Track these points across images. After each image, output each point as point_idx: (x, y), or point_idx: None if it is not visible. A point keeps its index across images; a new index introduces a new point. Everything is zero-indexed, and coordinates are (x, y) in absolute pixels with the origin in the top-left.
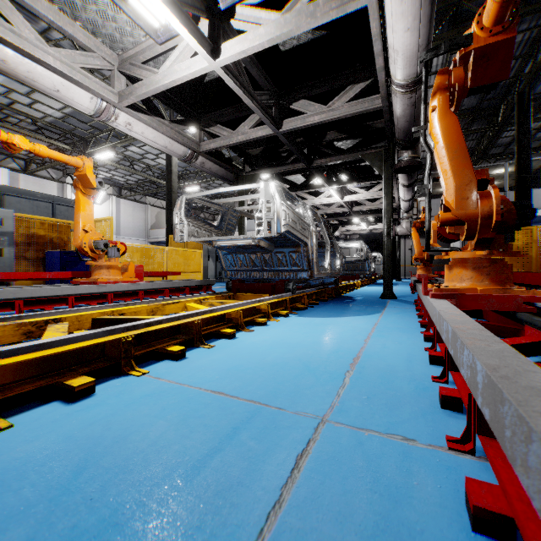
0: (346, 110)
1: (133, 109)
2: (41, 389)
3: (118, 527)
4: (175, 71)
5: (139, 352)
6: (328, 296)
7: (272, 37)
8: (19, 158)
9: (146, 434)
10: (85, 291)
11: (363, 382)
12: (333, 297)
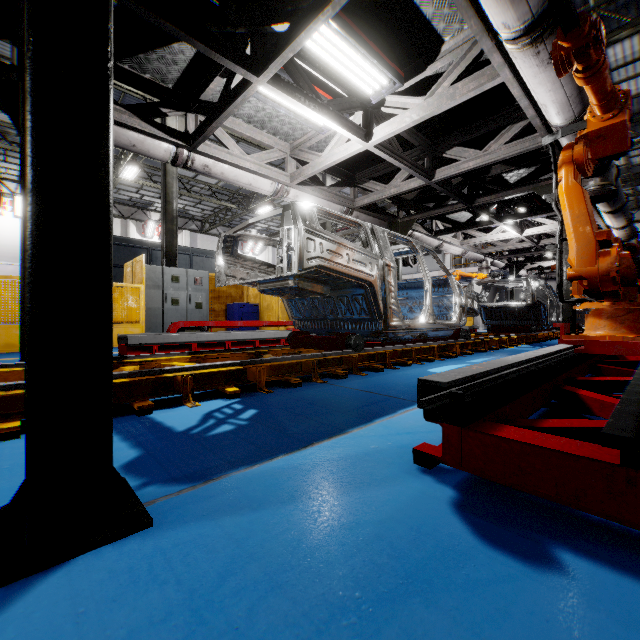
0: (503, 152)
1: (300, 184)
2: (275, 383)
3: (331, 413)
4: (335, 153)
5: (319, 371)
6: (490, 347)
7: (416, 119)
8: (196, 220)
9: (333, 399)
10: (266, 336)
11: None
12: (496, 348)
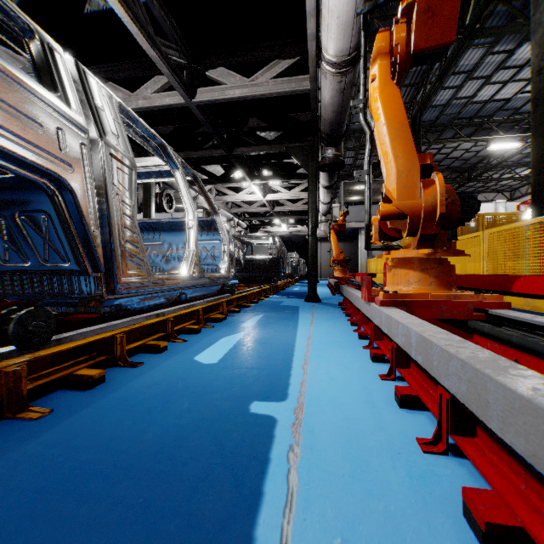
0: (271, 87)
1: None
2: None
3: None
4: None
5: None
6: (251, 301)
7: None
8: None
9: None
10: None
11: (322, 479)
12: (256, 301)
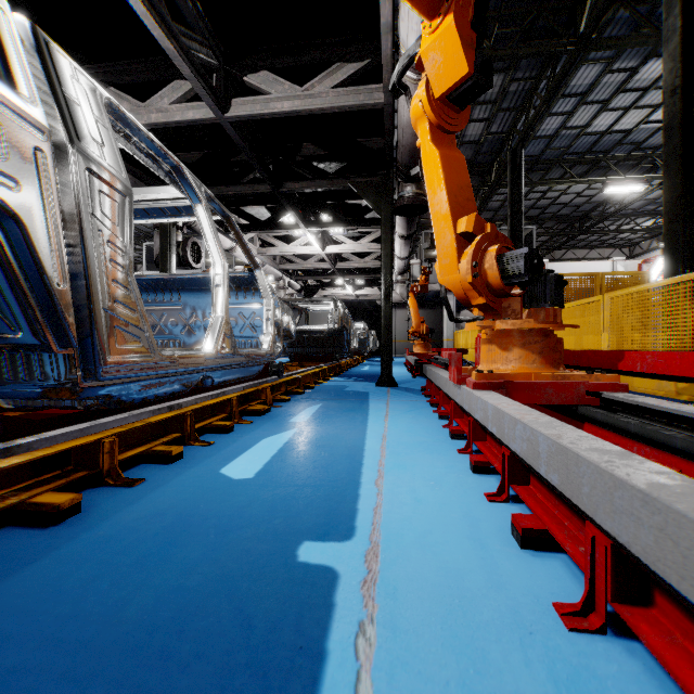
0: (332, 100)
1: None
2: None
3: None
4: None
5: None
6: (305, 385)
7: None
8: None
9: None
10: None
11: (413, 691)
12: (312, 386)
